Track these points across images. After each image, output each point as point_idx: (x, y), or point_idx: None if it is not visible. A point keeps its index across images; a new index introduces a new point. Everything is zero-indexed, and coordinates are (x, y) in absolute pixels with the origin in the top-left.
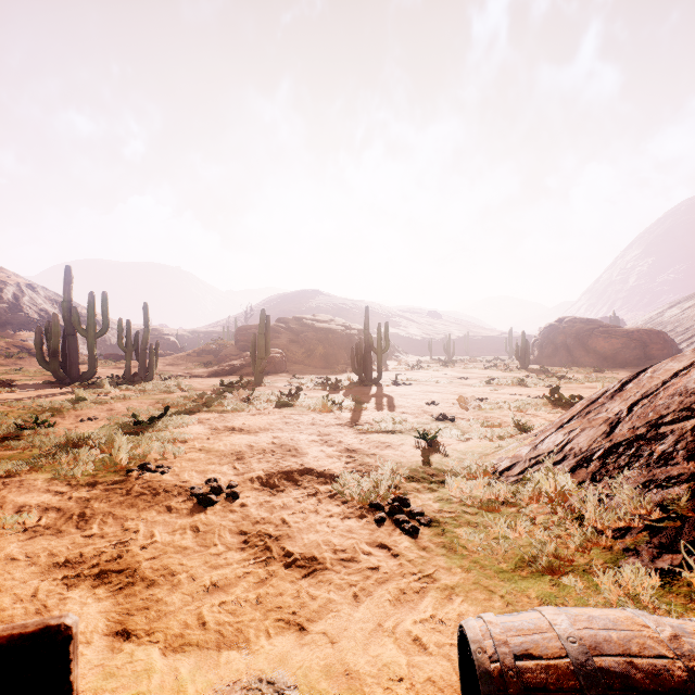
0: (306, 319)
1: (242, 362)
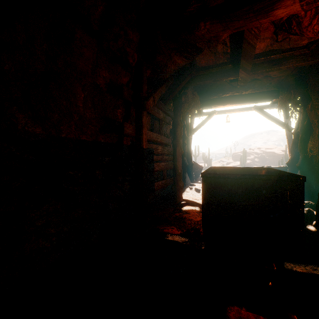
0: (262, 148)
1: (236, 164)
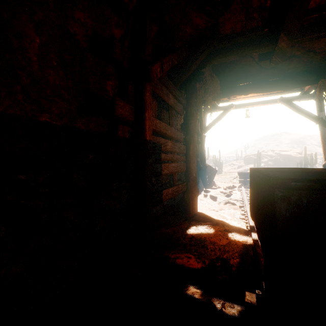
0: (276, 150)
1: (248, 168)
